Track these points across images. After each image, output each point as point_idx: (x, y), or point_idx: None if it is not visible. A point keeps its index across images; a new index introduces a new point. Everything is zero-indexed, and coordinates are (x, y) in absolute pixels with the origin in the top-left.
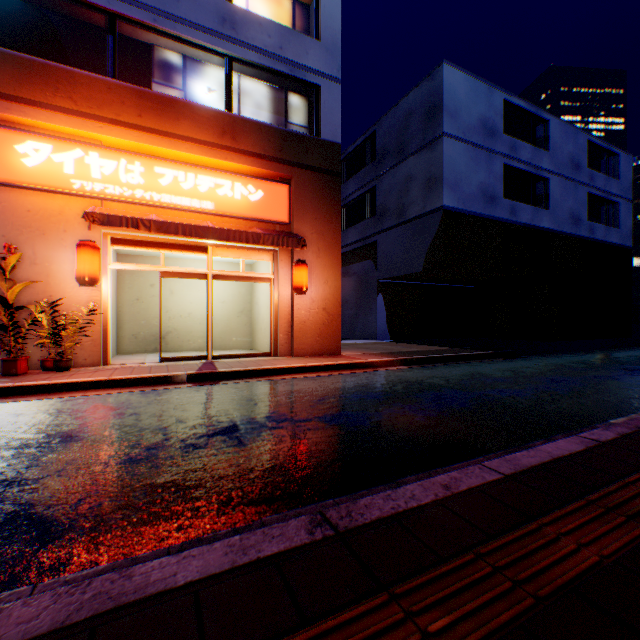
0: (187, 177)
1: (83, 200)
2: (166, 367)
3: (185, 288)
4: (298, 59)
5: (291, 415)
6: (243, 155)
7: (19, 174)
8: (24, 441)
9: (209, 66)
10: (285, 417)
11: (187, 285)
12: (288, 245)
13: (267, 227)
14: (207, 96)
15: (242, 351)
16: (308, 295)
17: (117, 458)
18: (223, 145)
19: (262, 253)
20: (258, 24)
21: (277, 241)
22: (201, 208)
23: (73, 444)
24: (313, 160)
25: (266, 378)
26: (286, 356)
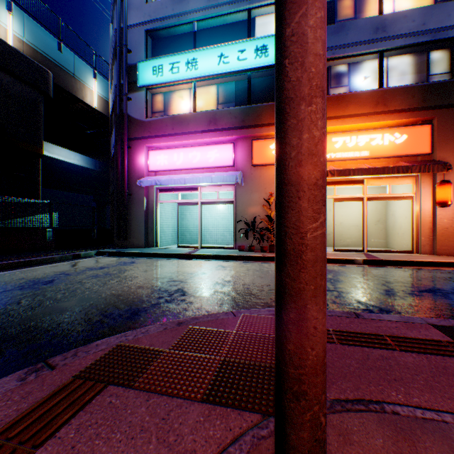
0: (350, 139)
1: None
2: (342, 254)
3: (337, 207)
4: (439, 25)
5: None
6: (390, 114)
7: (271, 159)
8: None
9: (362, 63)
10: None
11: (338, 205)
12: (432, 171)
13: (407, 159)
14: (361, 83)
15: (380, 249)
16: (449, 207)
17: (374, 291)
18: (375, 112)
19: (404, 179)
20: (402, 17)
21: (422, 169)
22: (359, 156)
23: (341, 283)
24: None
25: (420, 267)
26: (426, 254)
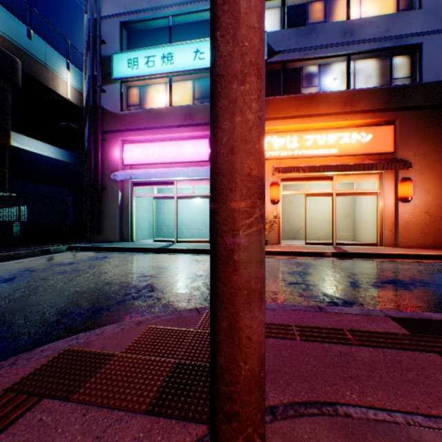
0: (321, 137)
1: (269, 161)
2: (312, 247)
3: (309, 202)
4: (400, 32)
5: (428, 281)
6: (357, 114)
7: None
8: (287, 271)
9: (332, 65)
10: (425, 281)
11: (310, 200)
12: (394, 168)
13: (373, 157)
14: (331, 84)
15: (348, 242)
16: (409, 203)
17: (339, 284)
18: (343, 112)
19: (369, 176)
20: (368, 23)
21: (385, 167)
22: (329, 154)
23: (310, 276)
24: (414, 101)
25: (384, 259)
26: (389, 247)
